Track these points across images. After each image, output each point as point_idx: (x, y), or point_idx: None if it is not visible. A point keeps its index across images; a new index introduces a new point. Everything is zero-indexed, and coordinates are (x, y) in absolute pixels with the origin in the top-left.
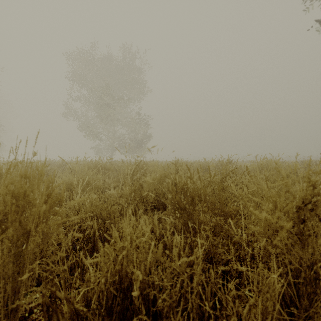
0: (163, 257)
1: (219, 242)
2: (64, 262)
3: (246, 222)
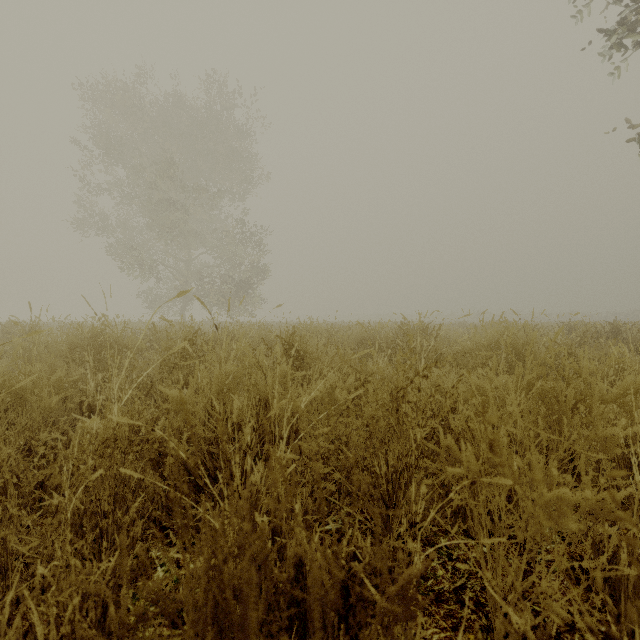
0: None
1: None
2: None
3: None
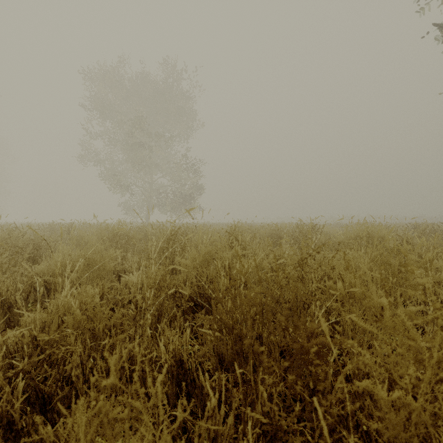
0: (198, 407)
1: (296, 383)
2: (4, 434)
3: (349, 389)
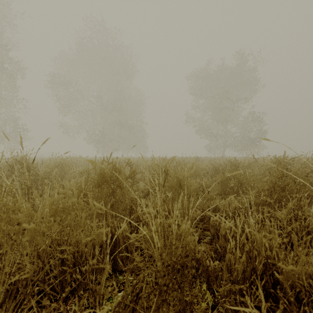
0: None
1: None
2: None
3: None
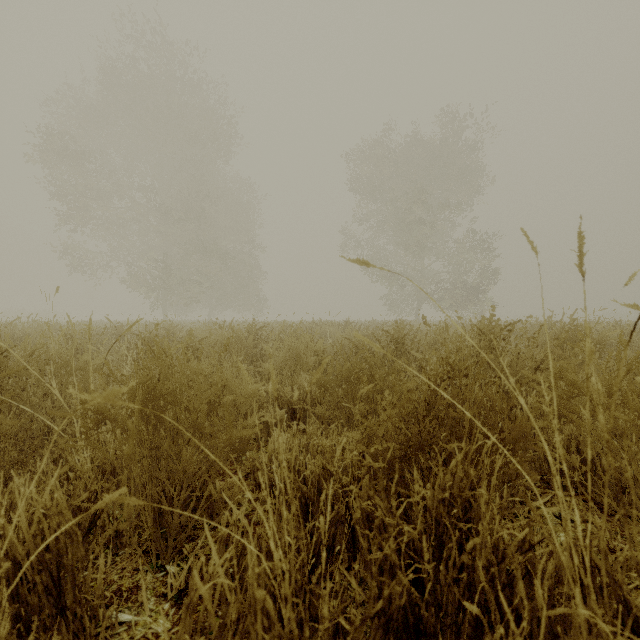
0: None
1: None
2: None
3: None
